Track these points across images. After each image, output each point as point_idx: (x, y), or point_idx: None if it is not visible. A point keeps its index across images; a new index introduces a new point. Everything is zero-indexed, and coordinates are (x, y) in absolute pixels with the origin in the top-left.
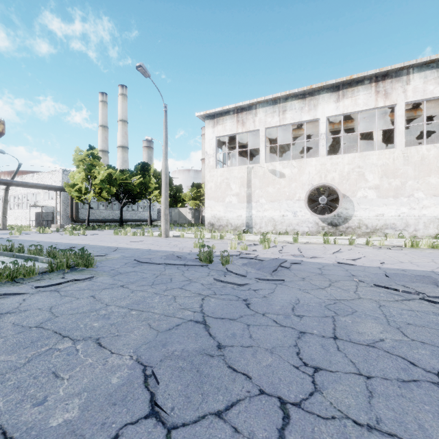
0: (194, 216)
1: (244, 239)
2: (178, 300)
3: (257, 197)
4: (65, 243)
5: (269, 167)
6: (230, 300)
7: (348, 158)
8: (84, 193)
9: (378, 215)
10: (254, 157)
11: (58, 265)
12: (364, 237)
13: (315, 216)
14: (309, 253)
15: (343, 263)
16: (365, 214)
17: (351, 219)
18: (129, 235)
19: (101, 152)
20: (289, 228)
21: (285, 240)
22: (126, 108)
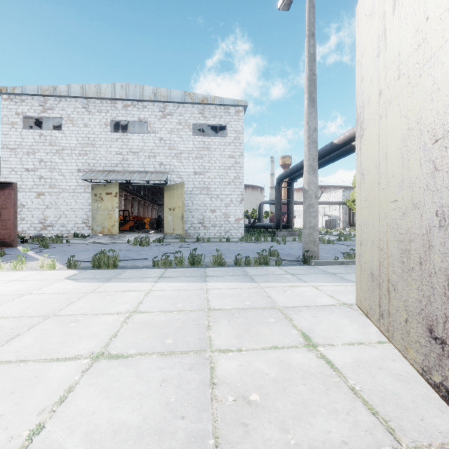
0: None
1: None
2: None
3: None
4: None
5: None
6: None
7: None
8: None
9: None
10: None
11: None
12: None
13: None
14: None
15: None
16: None
17: None
18: None
19: None
20: None
21: None
22: None
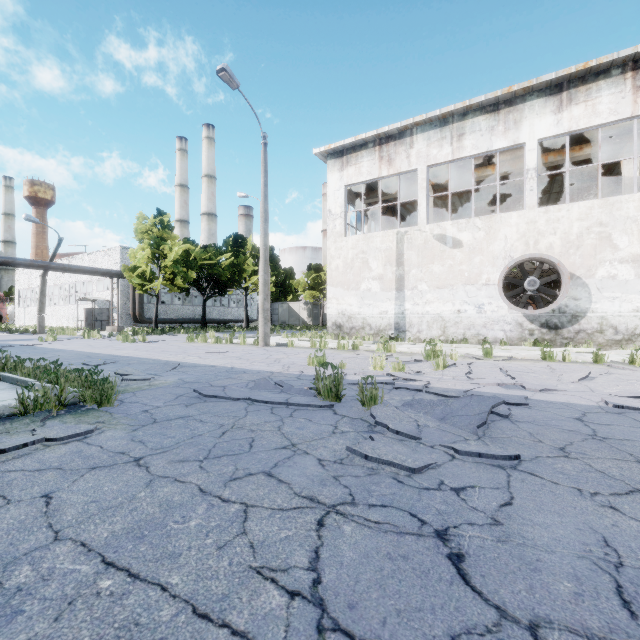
0: (311, 314)
1: (394, 351)
2: (251, 523)
3: (414, 282)
4: (106, 354)
5: (434, 230)
6: (397, 532)
7: (580, 210)
8: (149, 279)
9: (639, 308)
10: (405, 221)
11: (38, 401)
12: (611, 349)
13: (517, 312)
14: (529, 380)
15: (626, 406)
16: (612, 307)
17: (585, 317)
18: (209, 343)
19: (179, 223)
20: (469, 333)
21: (467, 353)
22: (213, 158)
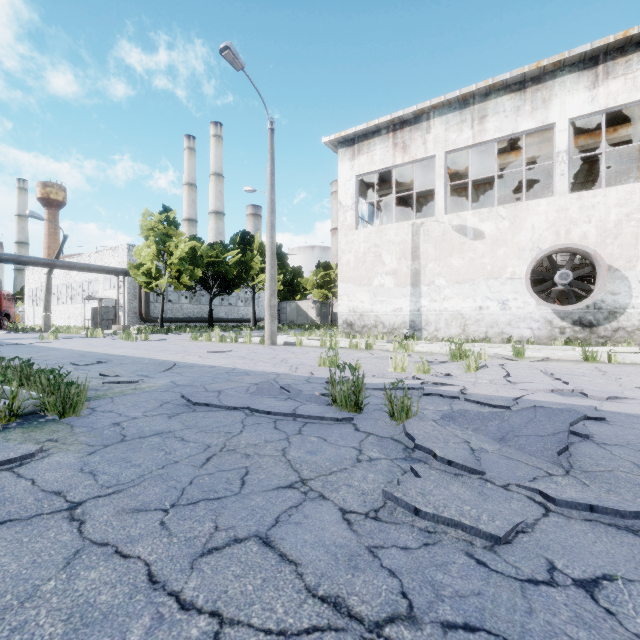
0: (320, 313)
1: (412, 350)
2: None
3: (430, 276)
4: (101, 353)
5: (453, 220)
6: None
7: (618, 195)
8: (154, 277)
9: None
10: (418, 216)
11: None
12: None
13: (546, 308)
14: (586, 385)
15: None
16: None
17: (624, 314)
18: (214, 341)
19: (187, 222)
20: (491, 331)
21: (495, 353)
22: (221, 156)
